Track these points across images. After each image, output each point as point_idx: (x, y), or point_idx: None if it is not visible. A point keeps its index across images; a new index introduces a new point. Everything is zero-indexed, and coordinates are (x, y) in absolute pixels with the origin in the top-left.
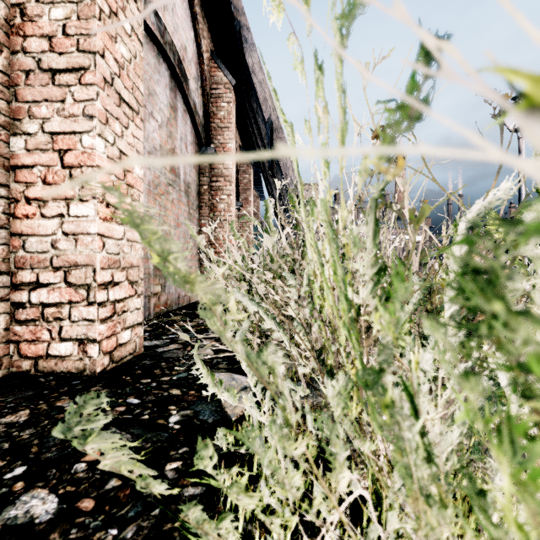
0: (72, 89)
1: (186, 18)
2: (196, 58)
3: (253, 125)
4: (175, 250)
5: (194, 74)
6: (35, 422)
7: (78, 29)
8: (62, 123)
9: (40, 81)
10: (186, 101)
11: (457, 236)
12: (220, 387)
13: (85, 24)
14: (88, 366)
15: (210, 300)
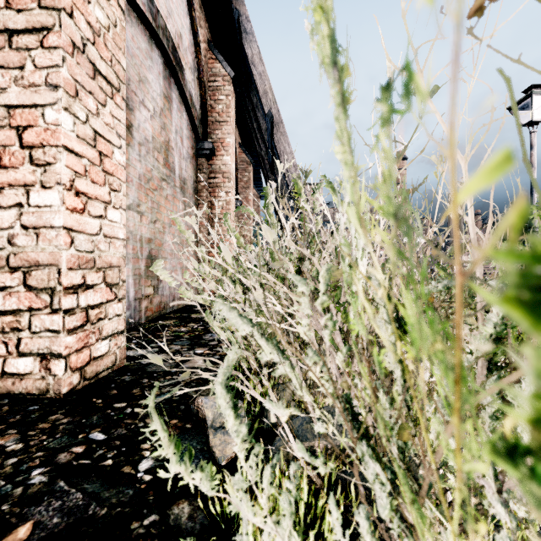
0: (33, 53)
1: (181, 4)
2: (192, 48)
3: (253, 120)
4: None
5: (190, 64)
6: None
7: None
8: (21, 94)
9: None
10: (181, 92)
11: None
12: (189, 463)
13: None
14: (51, 386)
15: None
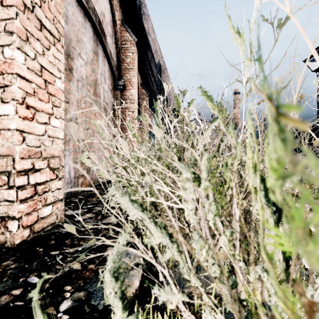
0: None
1: None
2: (111, 23)
3: (148, 69)
4: None
5: (110, 33)
6: None
7: None
8: None
9: None
10: (104, 50)
11: None
12: None
13: None
14: (8, 239)
15: None
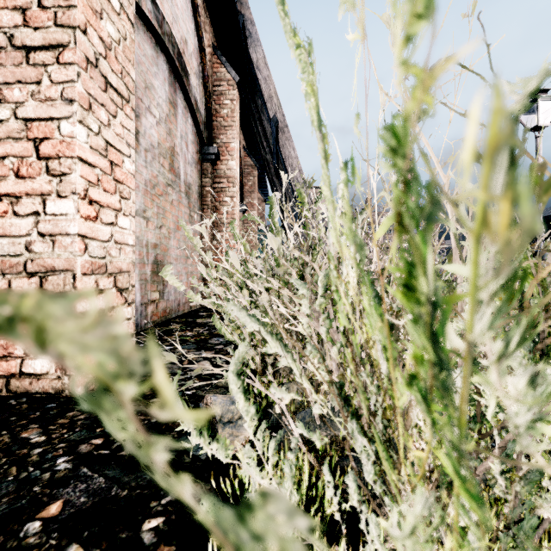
0: (49, 68)
1: (186, 10)
2: (197, 52)
3: (258, 124)
4: None
5: (195, 69)
6: None
7: None
8: (38, 108)
9: (13, 60)
10: (186, 97)
11: None
12: (207, 436)
13: None
14: (67, 386)
15: (102, 367)
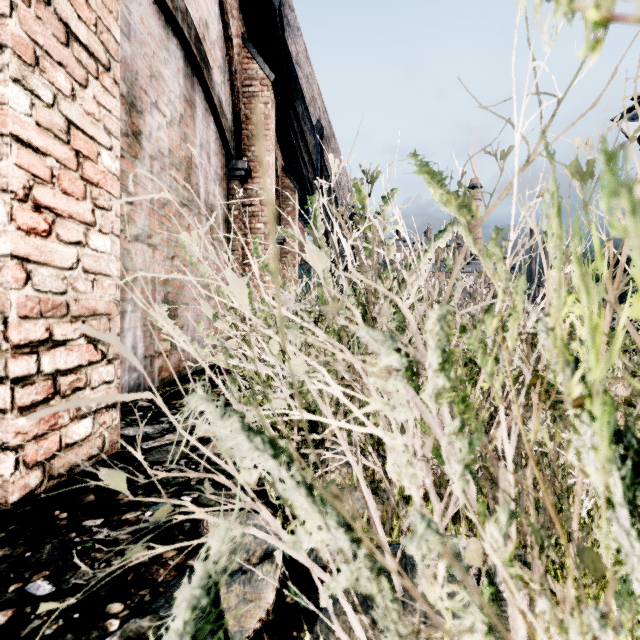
0: None
1: None
2: (222, 42)
3: (298, 136)
4: None
5: (219, 62)
6: None
7: None
8: None
9: None
10: (207, 96)
11: None
12: None
13: None
14: None
15: None
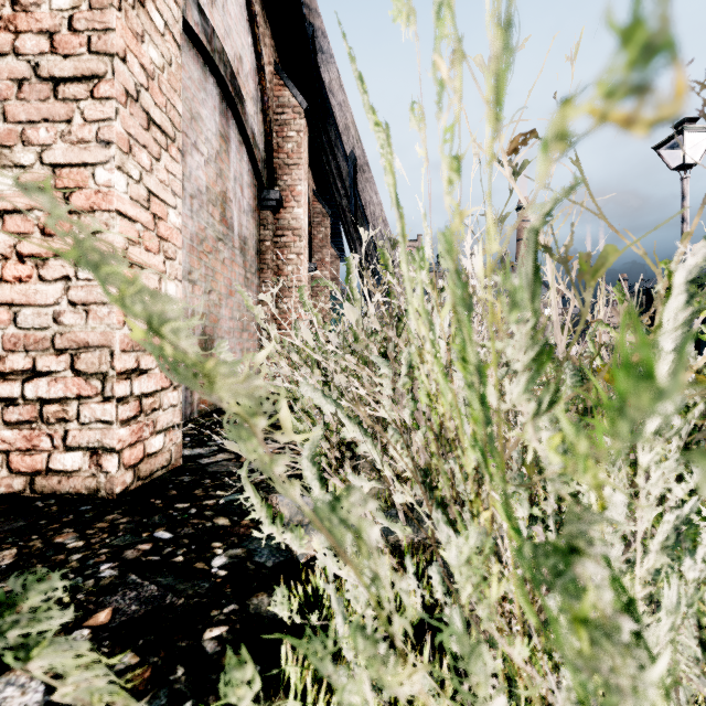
0: (82, 104)
1: (241, 19)
2: (255, 72)
3: (331, 162)
4: (174, 314)
5: (252, 93)
6: (22, 566)
7: (90, 22)
8: (68, 152)
9: (38, 94)
10: (241, 129)
11: (671, 296)
12: (280, 525)
13: (99, 15)
14: (103, 485)
15: (245, 408)
